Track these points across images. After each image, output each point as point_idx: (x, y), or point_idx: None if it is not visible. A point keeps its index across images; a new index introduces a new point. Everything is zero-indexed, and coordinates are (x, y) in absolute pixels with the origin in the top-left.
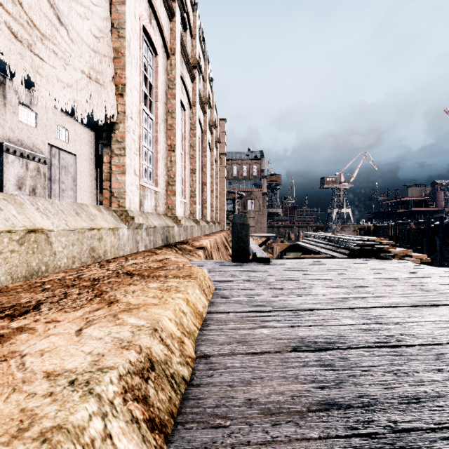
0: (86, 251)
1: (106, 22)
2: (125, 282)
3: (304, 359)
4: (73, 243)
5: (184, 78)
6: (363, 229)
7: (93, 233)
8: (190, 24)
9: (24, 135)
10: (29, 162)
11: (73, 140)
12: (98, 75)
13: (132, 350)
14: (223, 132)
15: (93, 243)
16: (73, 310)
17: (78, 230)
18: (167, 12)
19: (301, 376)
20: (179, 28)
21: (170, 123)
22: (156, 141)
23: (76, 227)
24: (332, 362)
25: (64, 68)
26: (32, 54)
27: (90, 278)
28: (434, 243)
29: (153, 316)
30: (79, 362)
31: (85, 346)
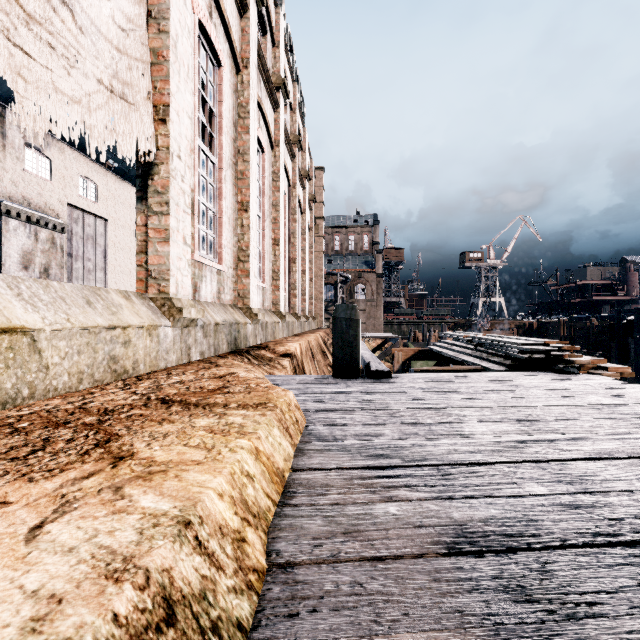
0: (103, 362)
1: (138, 7)
2: (155, 416)
3: (469, 573)
4: (79, 351)
5: (262, 104)
6: (523, 326)
7: (115, 335)
8: (271, 25)
9: (33, 191)
10: (39, 230)
11: (104, 199)
12: (125, 88)
13: (128, 584)
14: (320, 186)
15: (115, 349)
16: (45, 476)
17: (89, 329)
18: (236, 3)
19: (470, 617)
20: (255, 28)
21: (241, 169)
22: (219, 195)
23: (85, 325)
24: (524, 581)
25: (67, 72)
26: (10, 44)
27: (99, 408)
28: (627, 348)
29: (188, 490)
30: (1, 623)
31: (32, 573)
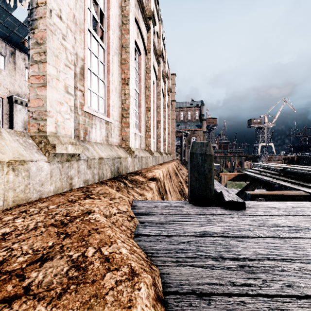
0: None
1: None
2: None
3: None
4: None
5: (139, 23)
6: (287, 159)
7: None
8: None
9: None
10: None
11: None
12: None
13: None
14: (173, 84)
15: None
16: None
17: None
18: None
19: None
20: None
21: (124, 57)
22: (107, 71)
23: None
24: None
25: None
26: None
27: None
28: None
29: None
30: None
31: None
